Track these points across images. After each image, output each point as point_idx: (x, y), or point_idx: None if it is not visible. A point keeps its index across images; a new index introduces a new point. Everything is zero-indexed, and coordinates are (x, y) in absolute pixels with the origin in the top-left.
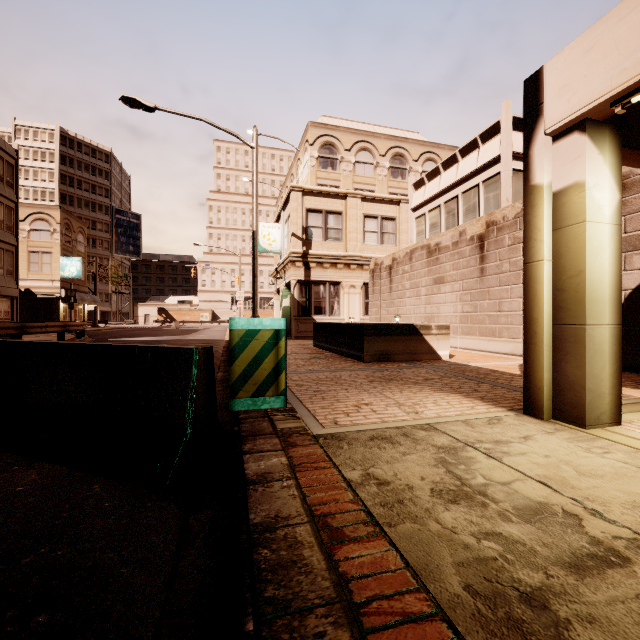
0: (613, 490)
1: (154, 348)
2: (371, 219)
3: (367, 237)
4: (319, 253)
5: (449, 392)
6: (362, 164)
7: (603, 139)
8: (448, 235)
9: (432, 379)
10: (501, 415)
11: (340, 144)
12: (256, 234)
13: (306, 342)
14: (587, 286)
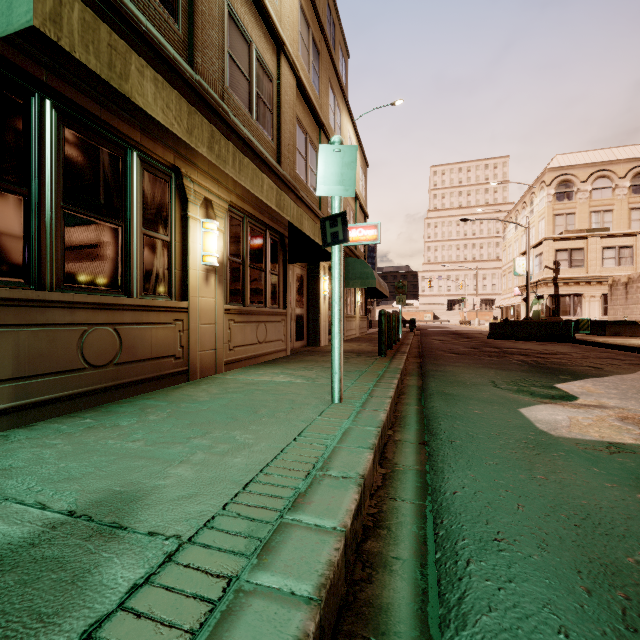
0: None
1: (562, 323)
2: (609, 249)
3: (605, 262)
4: (565, 277)
5: None
6: (599, 190)
7: None
8: None
9: (637, 338)
10: None
11: (576, 179)
12: (528, 273)
13: None
14: None
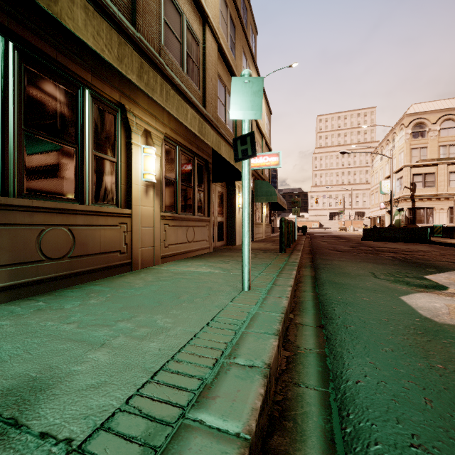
0: None
1: (420, 228)
2: (454, 173)
3: (451, 183)
4: (420, 194)
5: None
6: (445, 129)
7: None
8: None
9: None
10: None
11: (427, 121)
12: (392, 192)
13: None
14: None
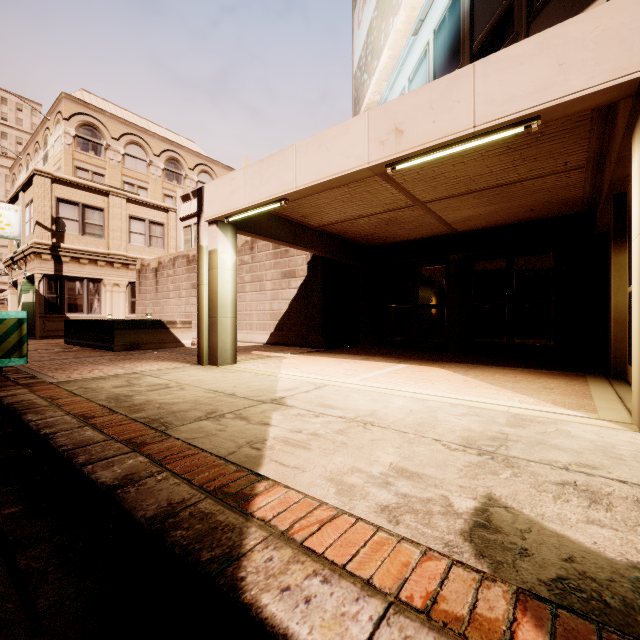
0: (195, 378)
1: None
2: (138, 221)
3: (133, 238)
4: (74, 247)
5: (166, 361)
6: (133, 158)
7: (227, 230)
8: None
9: (163, 356)
10: (184, 366)
11: (106, 130)
12: None
13: (56, 341)
14: (219, 299)
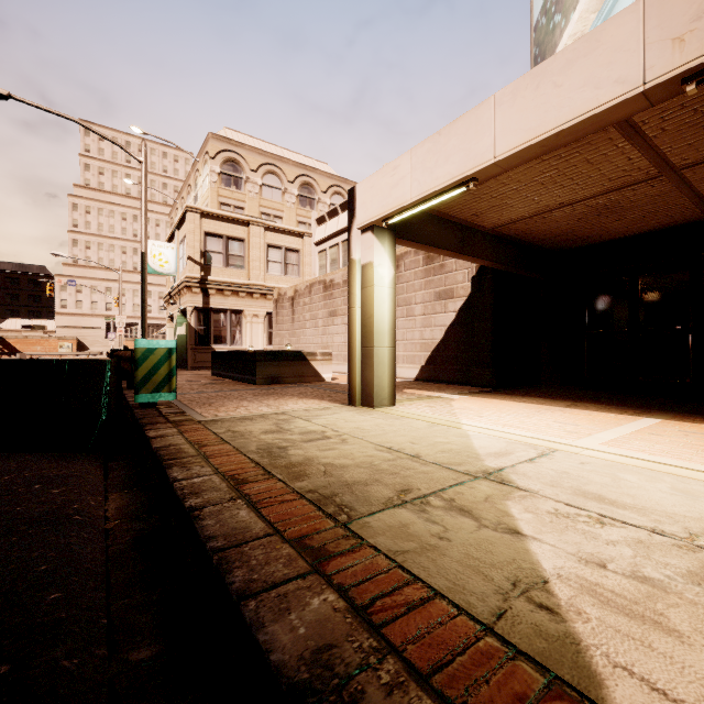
0: (354, 425)
1: (72, 361)
2: (275, 249)
3: (271, 267)
4: (219, 280)
5: (311, 398)
6: (269, 188)
7: (384, 238)
8: (340, 274)
9: (305, 392)
10: (333, 406)
11: (245, 163)
12: (145, 256)
13: (204, 372)
14: (374, 324)
